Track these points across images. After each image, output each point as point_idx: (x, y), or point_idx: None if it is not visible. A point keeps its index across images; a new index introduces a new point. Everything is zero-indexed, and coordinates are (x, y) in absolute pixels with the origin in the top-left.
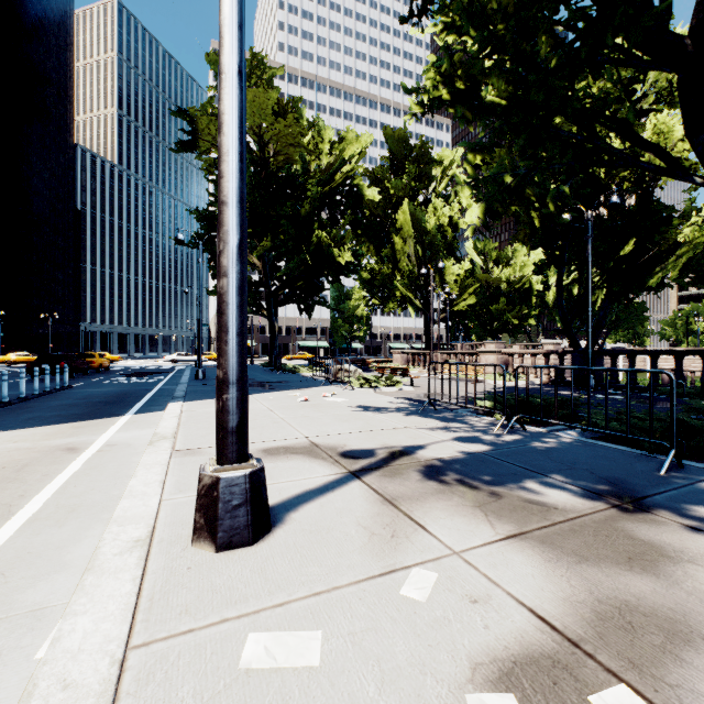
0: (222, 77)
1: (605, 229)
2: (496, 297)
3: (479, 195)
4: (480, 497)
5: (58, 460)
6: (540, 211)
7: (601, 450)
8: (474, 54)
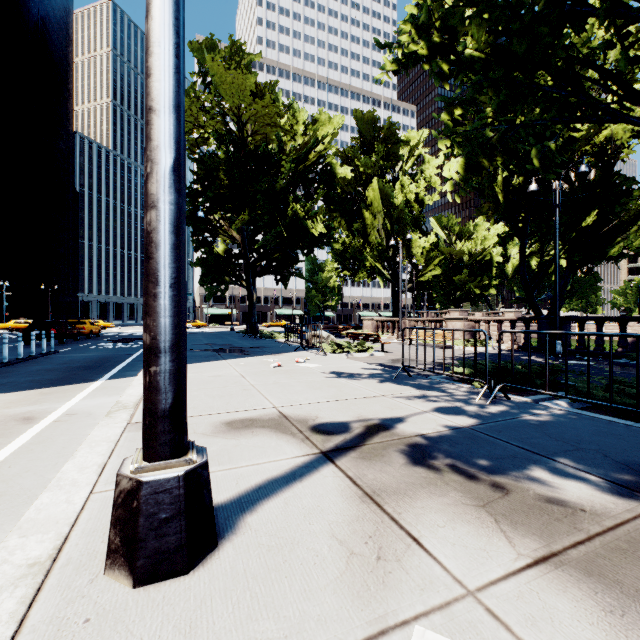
0: None
1: (567, 201)
2: (459, 269)
3: (458, 150)
4: (481, 491)
5: (7, 432)
6: (504, 185)
7: (601, 424)
8: (453, 3)
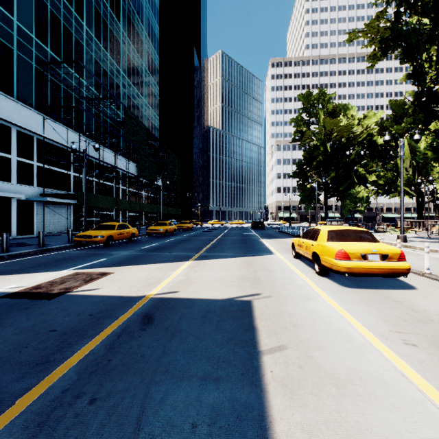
0: (401, 192)
1: None
2: None
3: None
4: None
5: None
6: None
7: None
8: None
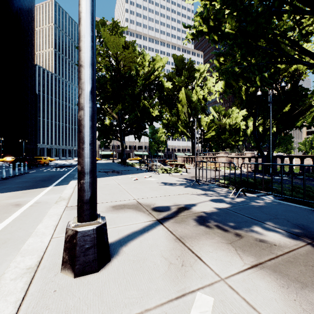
0: None
1: (276, 99)
2: (224, 132)
3: (222, 77)
4: (230, 237)
5: (9, 211)
6: (245, 92)
7: (288, 207)
8: (219, 7)
